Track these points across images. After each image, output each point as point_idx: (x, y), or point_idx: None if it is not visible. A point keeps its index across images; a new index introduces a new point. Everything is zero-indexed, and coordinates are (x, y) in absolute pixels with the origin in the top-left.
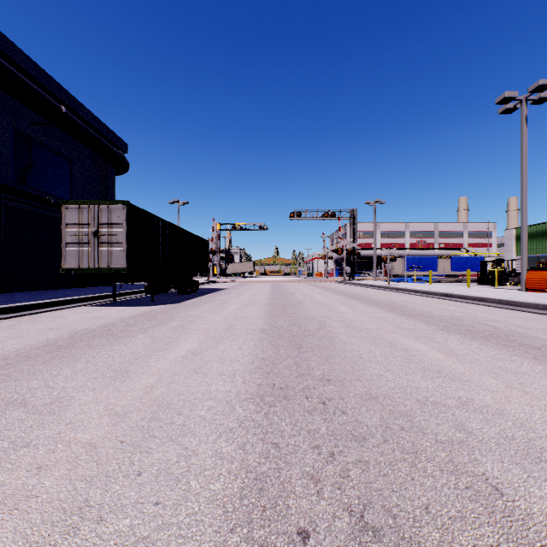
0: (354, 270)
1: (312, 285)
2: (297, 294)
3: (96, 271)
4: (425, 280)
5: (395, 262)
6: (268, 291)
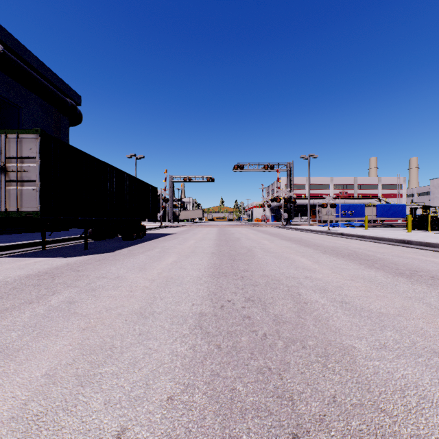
0: (290, 216)
1: (254, 229)
2: (243, 239)
3: (2, 215)
4: (355, 225)
5: (324, 210)
6: (214, 236)
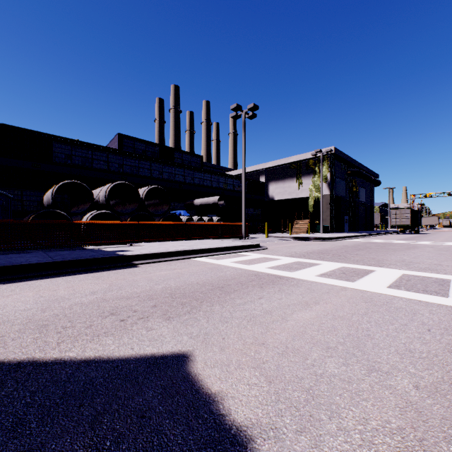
0: None
1: None
2: None
3: (400, 225)
4: None
5: None
6: None
